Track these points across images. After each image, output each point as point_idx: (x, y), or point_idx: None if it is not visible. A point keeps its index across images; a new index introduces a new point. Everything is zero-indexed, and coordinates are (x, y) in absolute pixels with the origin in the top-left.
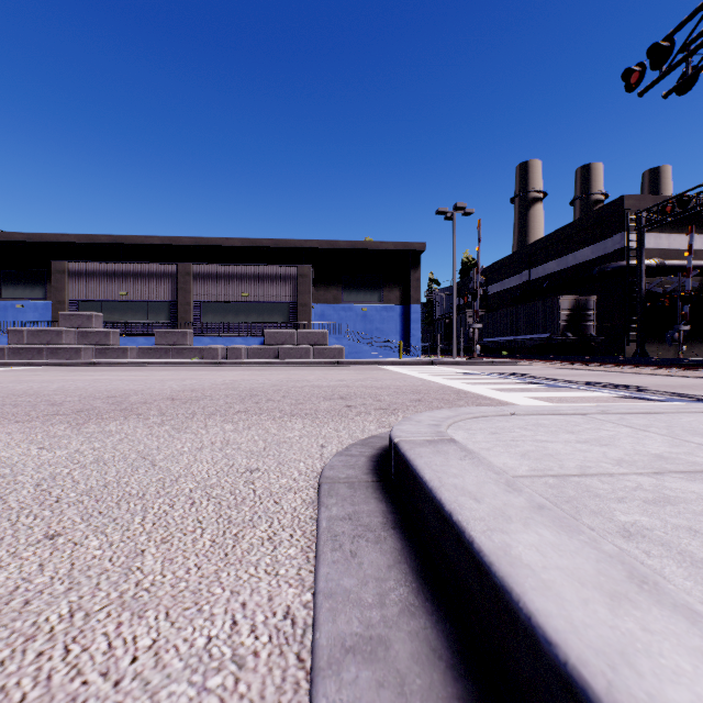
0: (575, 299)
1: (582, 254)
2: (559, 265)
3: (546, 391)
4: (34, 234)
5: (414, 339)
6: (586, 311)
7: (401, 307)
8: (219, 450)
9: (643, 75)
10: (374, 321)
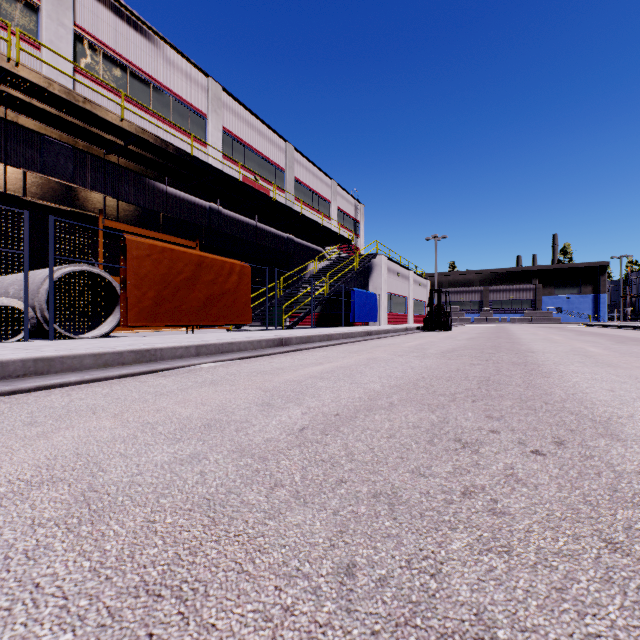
0: None
1: None
2: None
3: None
4: None
5: (601, 313)
6: None
7: (592, 295)
8: None
9: None
10: (574, 303)
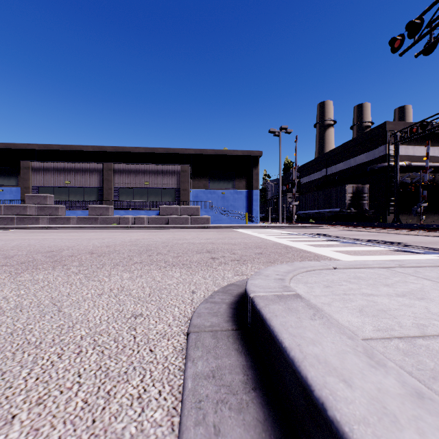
0: (355, 186)
1: (360, 158)
2: (345, 165)
3: (344, 246)
4: (10, 144)
5: (254, 212)
6: (362, 194)
7: (246, 191)
8: (114, 296)
9: (402, 42)
10: (229, 200)
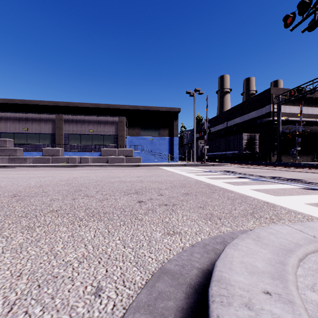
0: (249, 135)
1: (251, 114)
2: (241, 119)
3: (257, 184)
4: None
5: (175, 153)
6: (254, 140)
7: (169, 138)
8: None
9: (294, 18)
10: (156, 144)
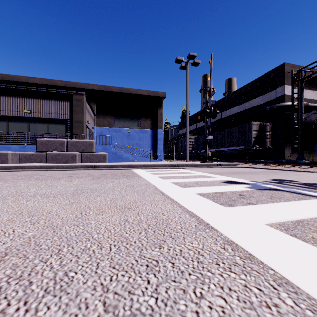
0: (259, 124)
1: (255, 101)
2: (240, 109)
3: None
4: None
5: (159, 150)
6: (265, 132)
7: (151, 130)
8: None
9: None
10: (134, 138)
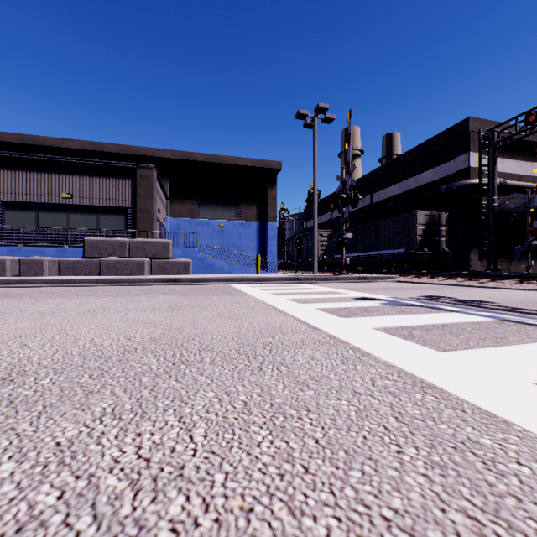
0: (429, 214)
1: (424, 177)
2: (401, 188)
3: None
4: None
5: (271, 255)
6: (438, 226)
7: (258, 223)
8: None
9: None
10: (231, 236)
